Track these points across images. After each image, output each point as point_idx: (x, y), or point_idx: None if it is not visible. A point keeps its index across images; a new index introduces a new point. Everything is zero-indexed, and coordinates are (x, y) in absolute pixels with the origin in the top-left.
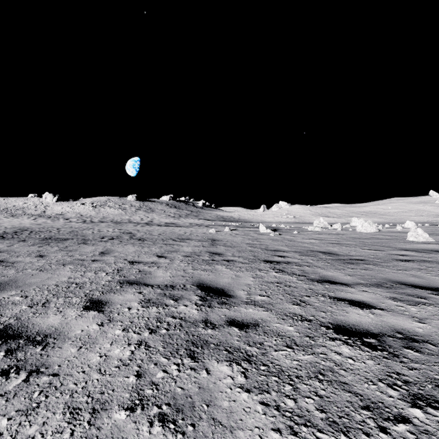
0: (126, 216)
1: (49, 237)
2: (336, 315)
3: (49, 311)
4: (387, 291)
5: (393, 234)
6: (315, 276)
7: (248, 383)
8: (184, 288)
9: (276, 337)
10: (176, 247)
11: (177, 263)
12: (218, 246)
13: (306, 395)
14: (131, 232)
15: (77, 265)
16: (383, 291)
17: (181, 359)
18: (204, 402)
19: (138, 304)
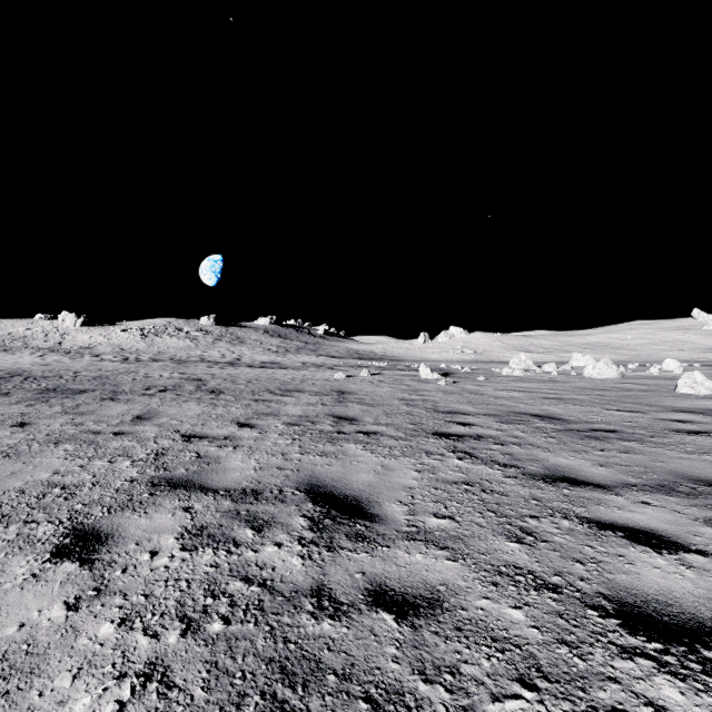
0: (197, 350)
1: (54, 388)
2: (610, 572)
3: None
4: (690, 502)
5: (649, 382)
6: (536, 468)
7: None
8: (279, 497)
9: (487, 645)
10: (275, 407)
11: (272, 439)
12: (349, 404)
13: None
14: (200, 379)
15: (82, 444)
16: (683, 504)
17: None
18: None
19: (177, 540)
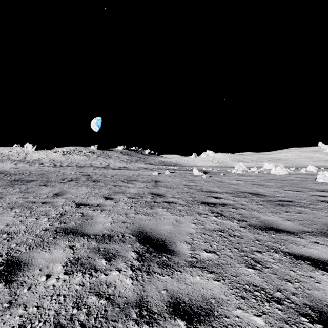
0: (89, 161)
1: (18, 179)
2: (308, 289)
3: None
4: None
5: (302, 176)
6: (255, 222)
7: None
8: (122, 239)
9: None
10: (123, 189)
11: (121, 206)
12: (160, 187)
13: None
14: (89, 175)
15: (25, 209)
16: None
17: None
18: None
19: (63, 267)
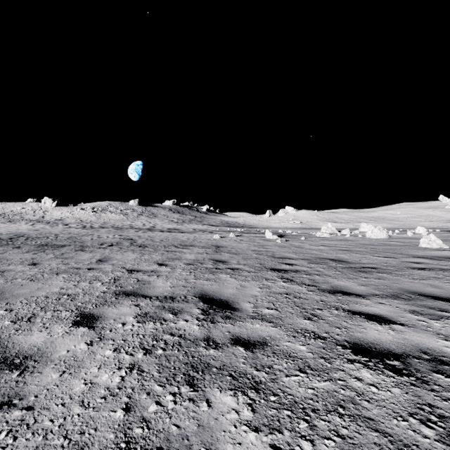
0: (128, 221)
1: (46, 244)
2: (352, 332)
3: (33, 327)
4: (405, 303)
5: (404, 241)
6: (326, 286)
7: (256, 418)
8: (185, 300)
9: (286, 358)
10: (178, 255)
11: (178, 272)
12: (222, 253)
13: (325, 435)
14: (132, 239)
15: (72, 274)
16: (401, 304)
17: (178, 387)
18: (204, 446)
19: (134, 318)
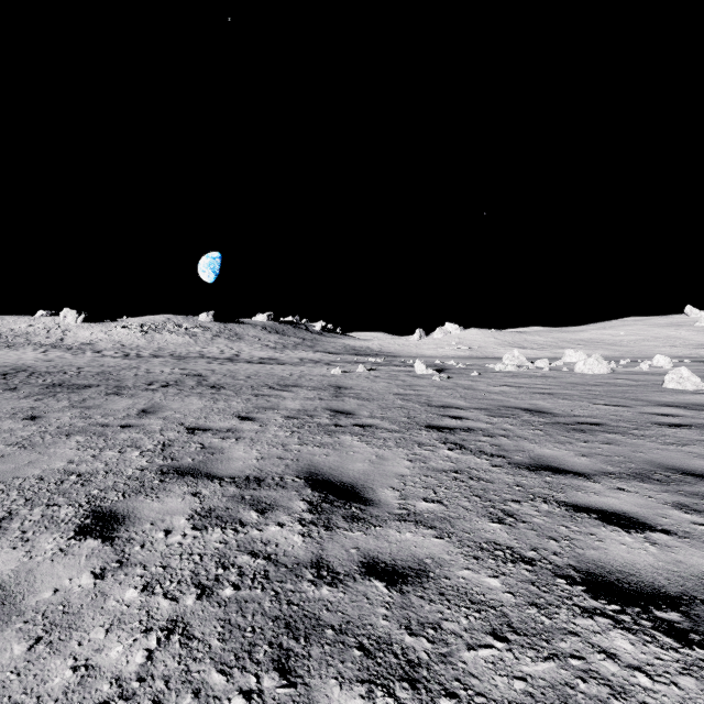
0: (196, 347)
1: (60, 383)
2: (581, 548)
3: (3, 539)
4: (662, 489)
5: (638, 378)
6: (521, 458)
7: None
8: (280, 484)
9: (466, 606)
10: (274, 401)
11: (272, 431)
12: (346, 399)
13: None
14: (200, 374)
15: (92, 436)
16: (655, 490)
17: (257, 675)
18: None
19: (188, 521)
